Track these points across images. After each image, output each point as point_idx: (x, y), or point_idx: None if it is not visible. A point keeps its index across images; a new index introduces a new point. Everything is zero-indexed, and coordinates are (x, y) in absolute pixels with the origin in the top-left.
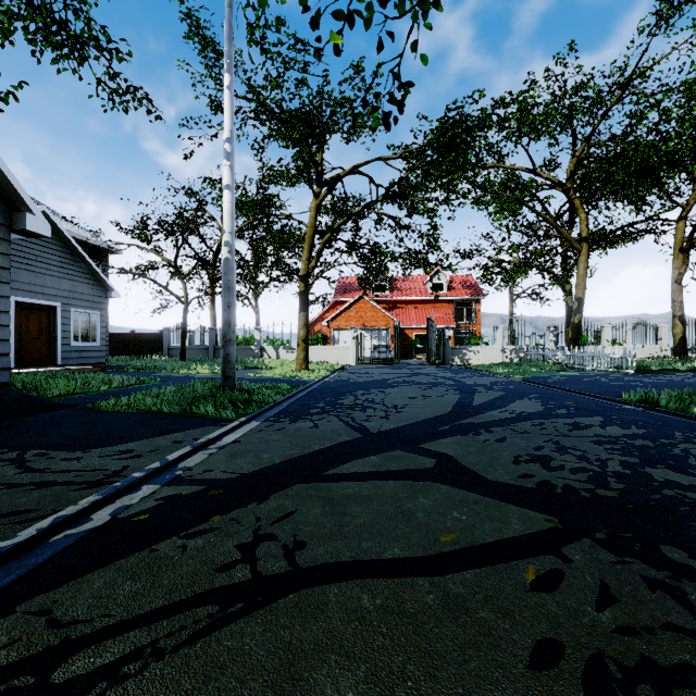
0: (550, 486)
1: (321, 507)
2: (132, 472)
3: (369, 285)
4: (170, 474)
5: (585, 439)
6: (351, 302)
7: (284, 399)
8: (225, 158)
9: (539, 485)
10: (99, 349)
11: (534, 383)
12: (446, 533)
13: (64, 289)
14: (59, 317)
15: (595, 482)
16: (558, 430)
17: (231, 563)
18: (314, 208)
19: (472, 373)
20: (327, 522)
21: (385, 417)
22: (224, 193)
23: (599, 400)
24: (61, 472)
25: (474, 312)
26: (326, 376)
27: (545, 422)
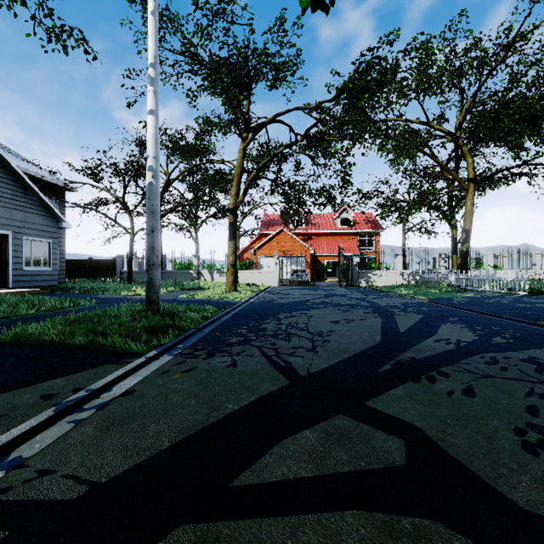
0: None
1: None
2: None
3: (289, 218)
4: None
5: None
6: (274, 234)
7: (207, 324)
8: (149, 83)
9: None
10: (51, 273)
11: (442, 304)
12: None
13: (16, 219)
14: (10, 244)
15: None
16: (523, 371)
17: None
18: (242, 150)
19: (380, 294)
20: None
21: (312, 348)
22: (148, 117)
23: (522, 324)
24: None
25: (374, 243)
26: (252, 297)
27: (497, 357)
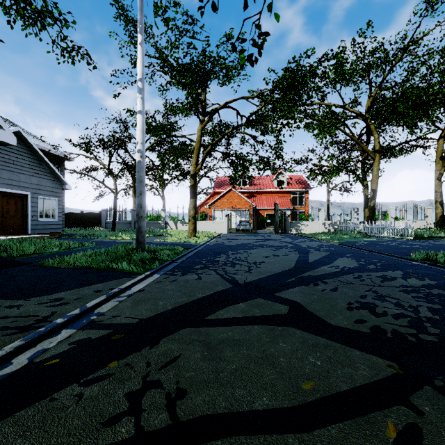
0: (382, 331)
1: (201, 351)
2: (57, 317)
3: (236, 181)
4: (86, 319)
5: (395, 289)
6: (224, 193)
7: (178, 257)
8: (138, 92)
9: (373, 330)
10: (57, 223)
11: (347, 246)
12: (306, 380)
13: (33, 183)
14: (29, 201)
15: (415, 327)
16: (373, 281)
17: (117, 416)
18: (200, 130)
19: (304, 239)
20: (206, 367)
21: (248, 271)
22: (137, 116)
23: (395, 258)
24: (1, 318)
25: (304, 199)
26: (208, 241)
27: (362, 275)
